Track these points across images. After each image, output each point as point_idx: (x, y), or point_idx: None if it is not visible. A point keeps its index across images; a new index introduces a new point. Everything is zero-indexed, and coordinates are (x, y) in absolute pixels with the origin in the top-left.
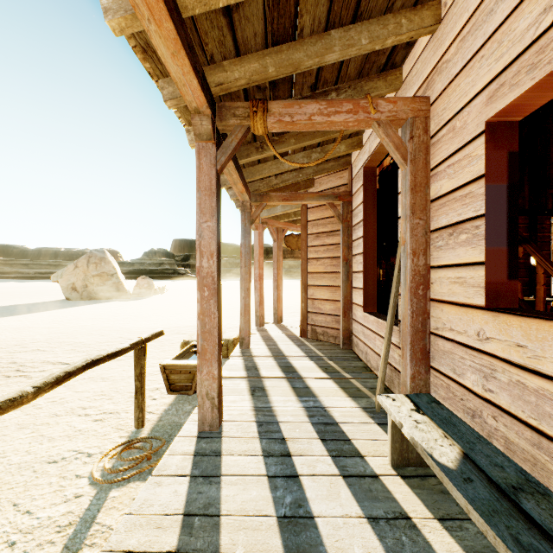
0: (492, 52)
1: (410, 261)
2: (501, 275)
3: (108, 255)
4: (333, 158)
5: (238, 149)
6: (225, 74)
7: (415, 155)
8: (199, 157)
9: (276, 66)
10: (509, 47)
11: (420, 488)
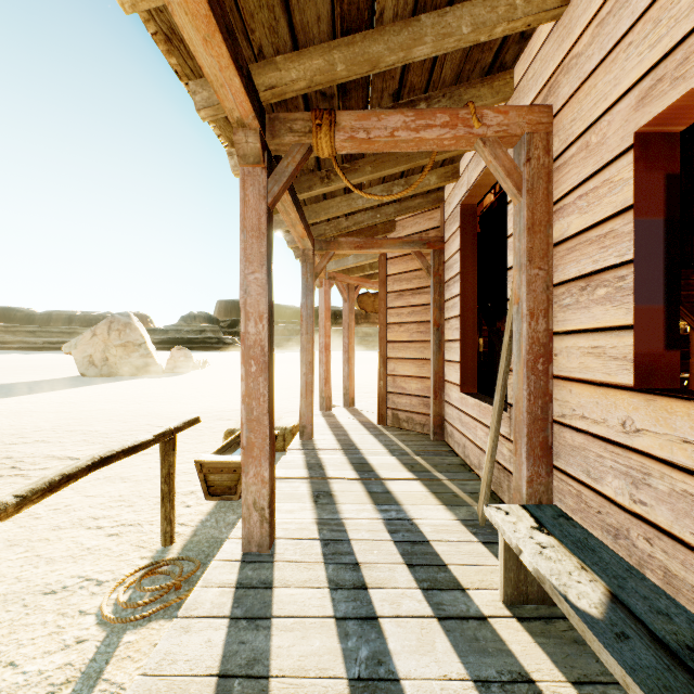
0: (644, 36)
1: (527, 325)
2: (656, 343)
3: (134, 320)
4: (421, 193)
5: (298, 179)
6: (278, 74)
7: (532, 184)
8: (243, 186)
9: (347, 62)
10: (670, 27)
11: (544, 636)
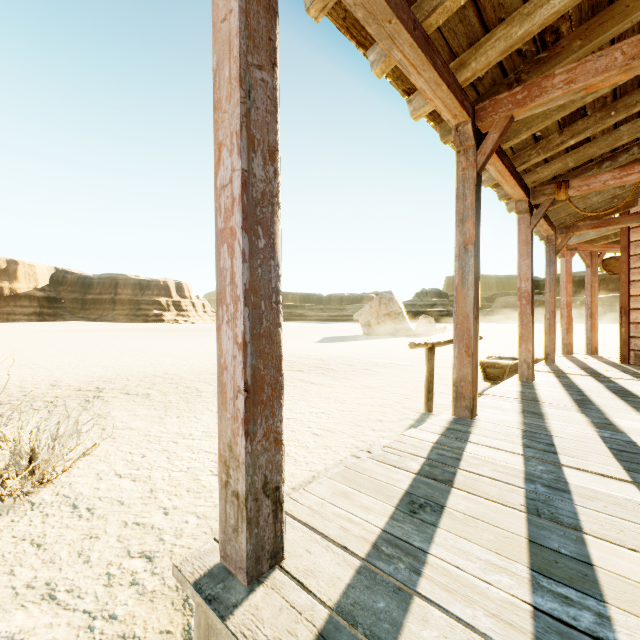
0: None
1: None
2: None
3: (394, 296)
4: None
5: None
6: (537, 176)
7: None
8: (518, 224)
9: (575, 161)
10: None
11: None
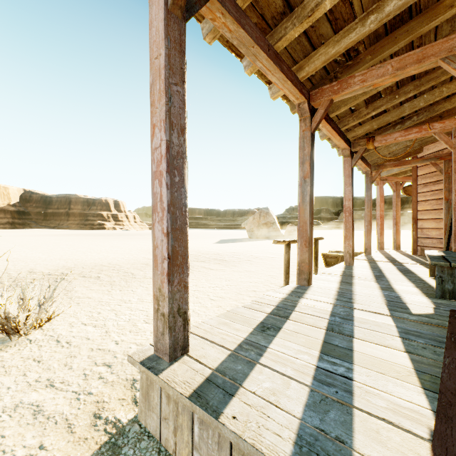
0: None
1: (453, 195)
2: None
3: (270, 210)
4: None
5: None
6: (355, 133)
7: None
8: (344, 164)
9: (377, 125)
10: None
11: None
